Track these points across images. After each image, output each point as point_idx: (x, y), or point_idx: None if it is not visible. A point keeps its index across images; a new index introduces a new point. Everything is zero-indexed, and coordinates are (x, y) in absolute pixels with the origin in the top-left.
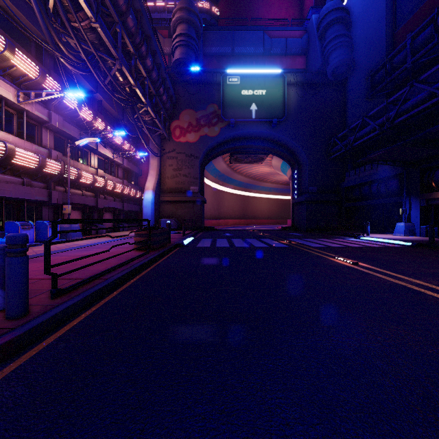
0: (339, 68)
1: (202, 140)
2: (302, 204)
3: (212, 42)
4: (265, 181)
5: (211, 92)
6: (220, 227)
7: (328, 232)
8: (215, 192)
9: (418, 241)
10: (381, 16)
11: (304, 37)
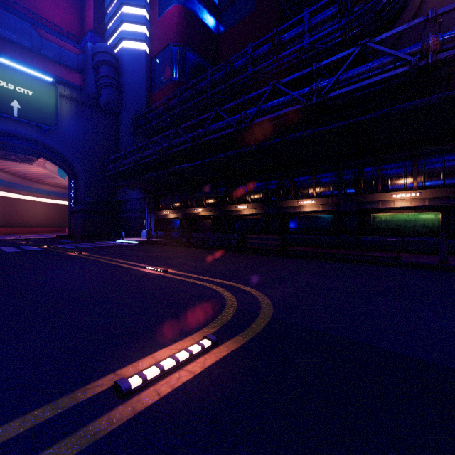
0: (110, 103)
1: None
2: (78, 213)
3: None
4: (40, 182)
5: None
6: None
7: (99, 238)
8: None
9: (145, 240)
10: (143, 77)
11: (80, 56)
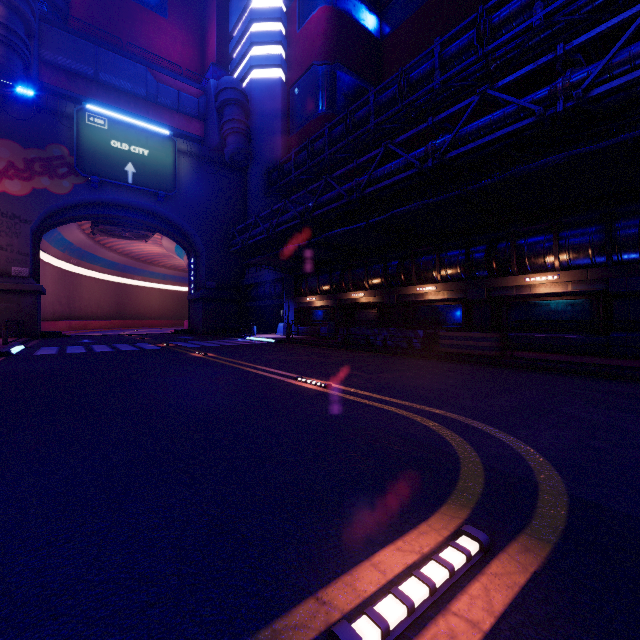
0: (237, 155)
1: (37, 195)
2: (198, 301)
3: (59, 48)
4: (155, 264)
5: (56, 126)
6: (73, 332)
7: (224, 334)
8: (62, 275)
9: (284, 338)
10: (278, 115)
11: (201, 99)
